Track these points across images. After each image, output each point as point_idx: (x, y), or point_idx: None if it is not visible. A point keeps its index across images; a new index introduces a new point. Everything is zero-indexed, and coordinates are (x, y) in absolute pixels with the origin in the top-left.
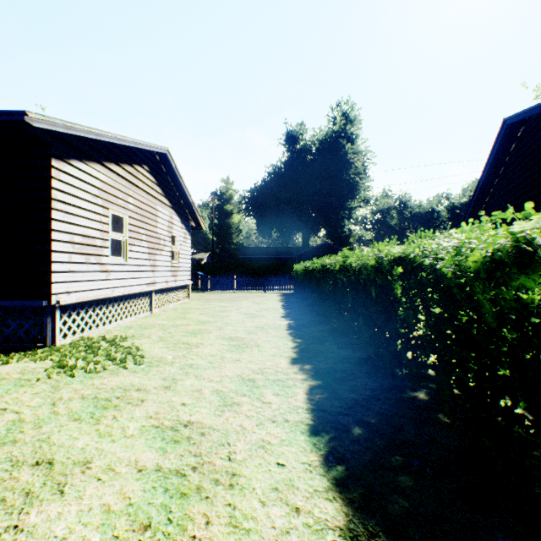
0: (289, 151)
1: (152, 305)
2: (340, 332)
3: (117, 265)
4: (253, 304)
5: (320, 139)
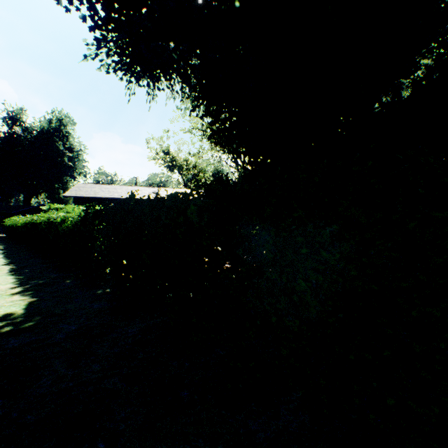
0: (9, 128)
1: None
2: None
3: None
4: None
5: (40, 130)
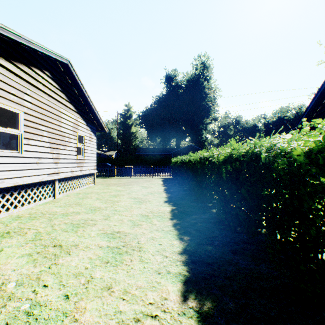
0: (167, 87)
1: (55, 192)
2: (222, 222)
3: (8, 157)
4: (142, 188)
5: (187, 79)
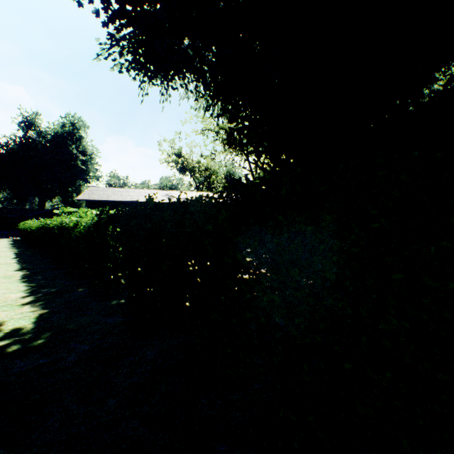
0: (25, 132)
1: None
2: None
3: None
4: None
5: (54, 134)
